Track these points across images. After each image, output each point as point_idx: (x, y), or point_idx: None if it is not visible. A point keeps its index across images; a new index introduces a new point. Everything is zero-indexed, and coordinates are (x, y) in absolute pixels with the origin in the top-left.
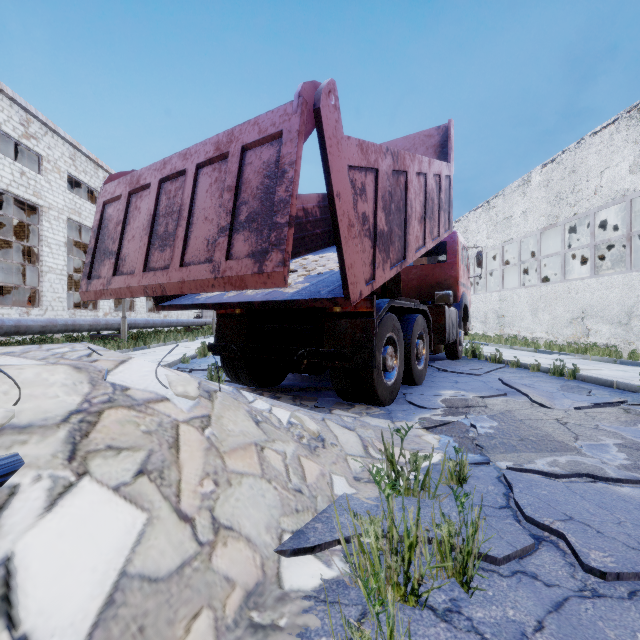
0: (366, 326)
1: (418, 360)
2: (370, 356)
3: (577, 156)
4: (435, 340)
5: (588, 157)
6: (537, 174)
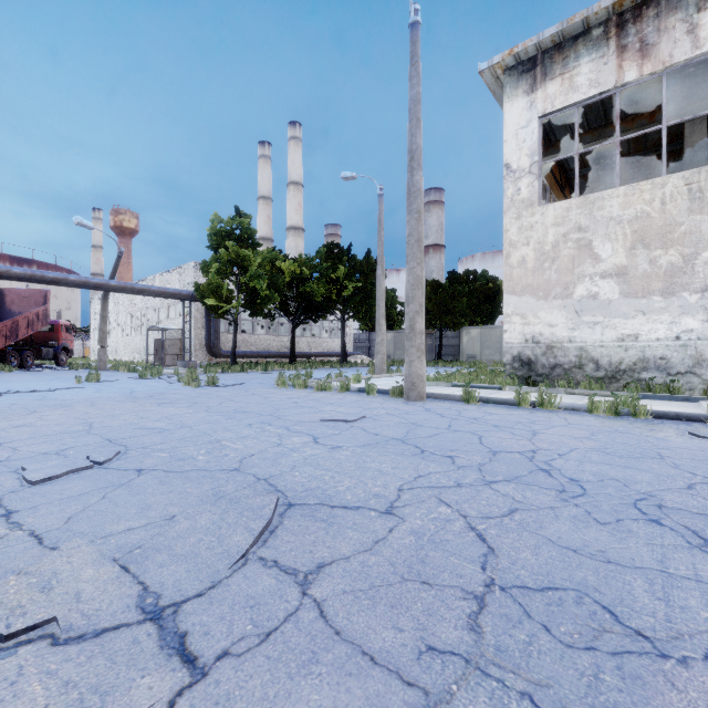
0: (5, 353)
1: (29, 363)
2: (6, 359)
3: None
4: (39, 358)
5: None
6: None
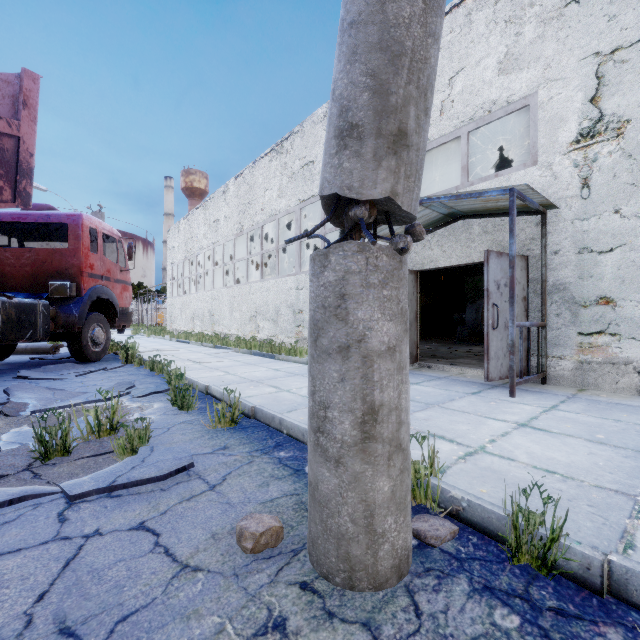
0: None
1: None
2: None
3: (253, 174)
4: None
5: (259, 177)
6: (233, 184)
